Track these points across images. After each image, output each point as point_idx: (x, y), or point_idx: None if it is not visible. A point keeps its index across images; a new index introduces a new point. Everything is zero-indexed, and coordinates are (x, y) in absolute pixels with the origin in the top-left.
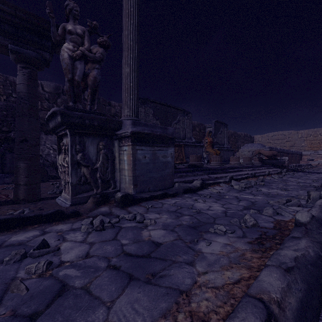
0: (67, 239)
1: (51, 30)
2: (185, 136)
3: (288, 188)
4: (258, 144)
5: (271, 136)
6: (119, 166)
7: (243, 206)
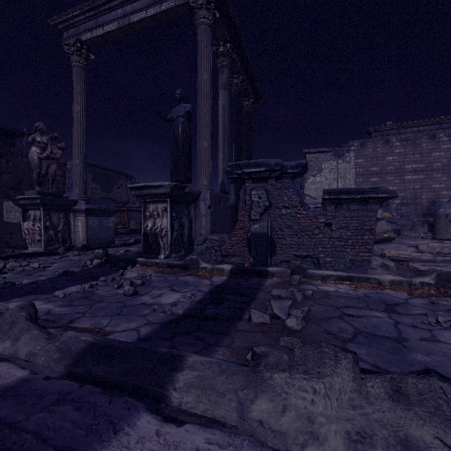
0: (66, 257)
1: (25, 140)
2: (128, 201)
3: None
4: None
5: None
6: (74, 229)
7: None
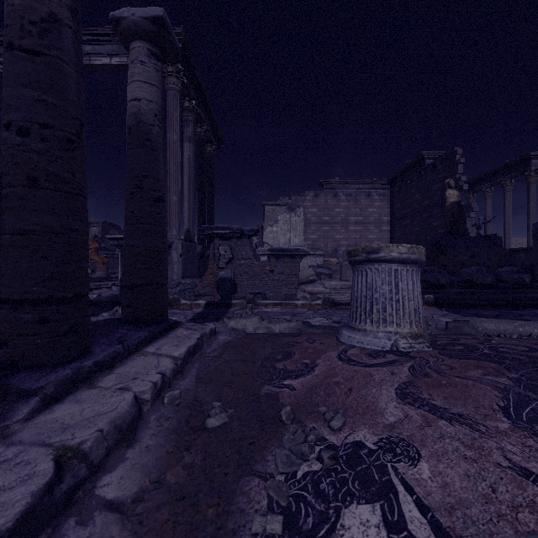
0: None
1: None
2: None
3: None
4: None
5: None
6: None
7: None
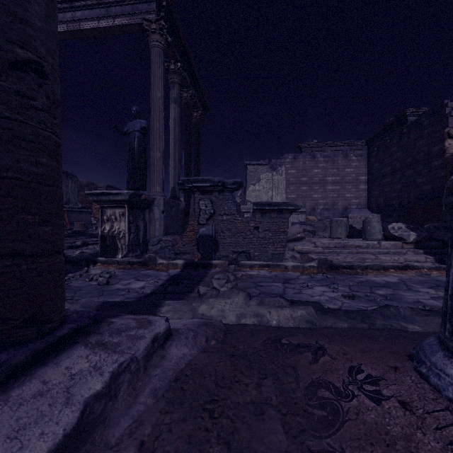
0: None
1: None
2: (69, 201)
3: None
4: None
5: None
6: None
7: None
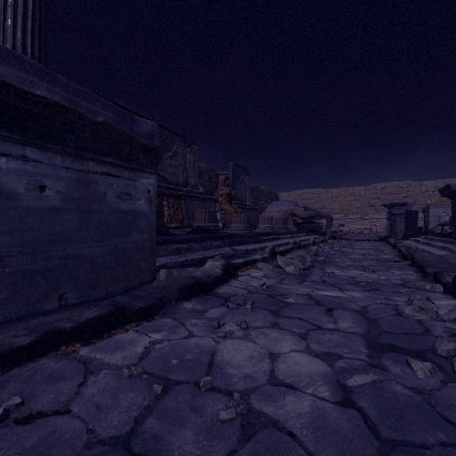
0: None
1: None
2: (187, 182)
3: (365, 265)
4: (290, 201)
5: (299, 194)
6: None
7: (360, 336)
